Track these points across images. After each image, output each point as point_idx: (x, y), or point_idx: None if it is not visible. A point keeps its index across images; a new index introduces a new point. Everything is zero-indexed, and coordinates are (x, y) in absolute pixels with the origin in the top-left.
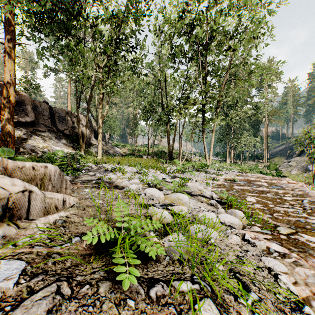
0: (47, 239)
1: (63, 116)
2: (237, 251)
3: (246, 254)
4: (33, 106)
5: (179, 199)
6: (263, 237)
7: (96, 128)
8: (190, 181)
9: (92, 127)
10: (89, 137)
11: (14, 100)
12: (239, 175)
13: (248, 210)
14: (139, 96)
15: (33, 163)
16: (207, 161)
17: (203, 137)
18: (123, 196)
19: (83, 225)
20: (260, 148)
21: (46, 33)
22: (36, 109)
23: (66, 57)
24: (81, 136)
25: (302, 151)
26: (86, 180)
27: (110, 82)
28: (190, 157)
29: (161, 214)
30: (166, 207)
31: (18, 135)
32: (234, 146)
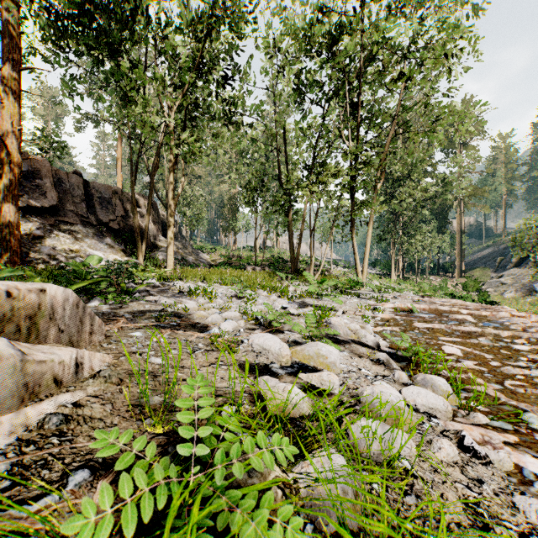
0: (6, 480)
1: (108, 198)
2: (461, 487)
3: (481, 493)
4: (55, 180)
5: (320, 356)
6: (501, 441)
7: (165, 219)
8: (332, 313)
9: (158, 217)
10: (153, 234)
11: (18, 168)
12: (419, 302)
13: (453, 373)
14: (239, 163)
15: (10, 284)
16: (359, 276)
17: (351, 234)
18: (208, 345)
19: (111, 425)
20: (448, 253)
21: (76, 52)
22: (61, 185)
23: (112, 93)
24: (140, 231)
25: (523, 258)
26: (140, 312)
27: (189, 137)
28: (329, 269)
29: (287, 397)
30: (292, 372)
31: (29, 230)
32: (404, 250)
